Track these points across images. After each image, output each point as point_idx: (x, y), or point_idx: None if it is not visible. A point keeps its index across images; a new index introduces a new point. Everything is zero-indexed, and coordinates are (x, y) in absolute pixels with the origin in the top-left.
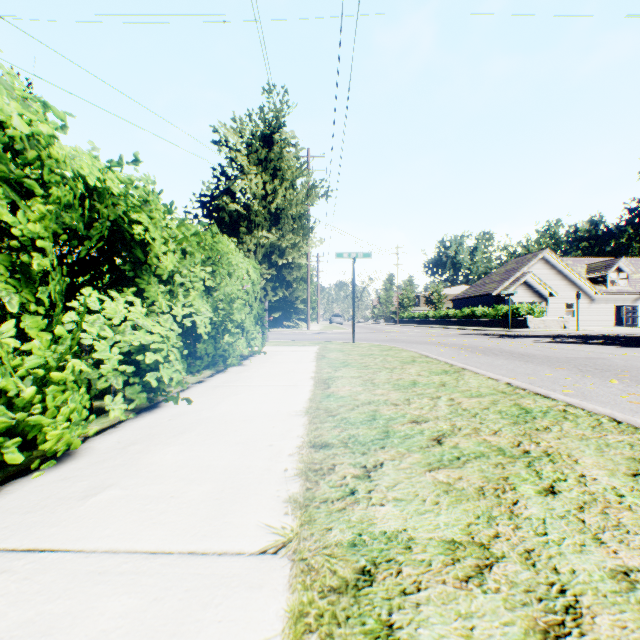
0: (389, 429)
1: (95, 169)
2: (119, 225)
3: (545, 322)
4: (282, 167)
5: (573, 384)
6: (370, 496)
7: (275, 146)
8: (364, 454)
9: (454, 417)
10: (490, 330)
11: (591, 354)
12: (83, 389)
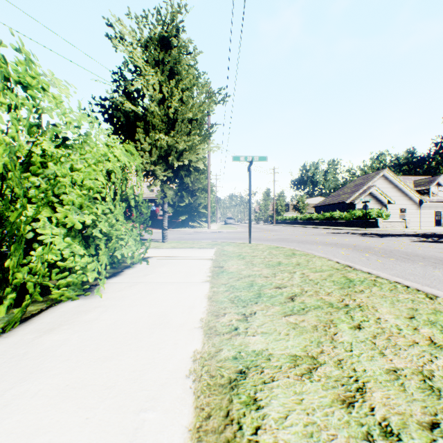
0: None
1: None
2: None
3: (391, 223)
4: (180, 71)
5: None
6: None
7: (173, 50)
8: None
9: None
10: (350, 229)
11: None
12: None
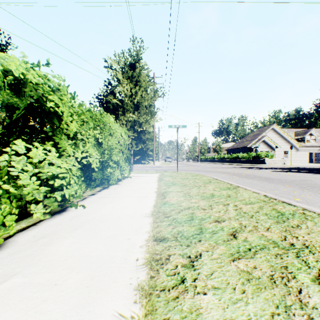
0: (202, 226)
1: (21, 67)
2: (40, 103)
3: (274, 161)
4: (140, 80)
5: (299, 195)
6: (195, 284)
7: (136, 69)
8: (188, 246)
9: (240, 218)
10: (246, 165)
11: (302, 178)
12: (4, 205)
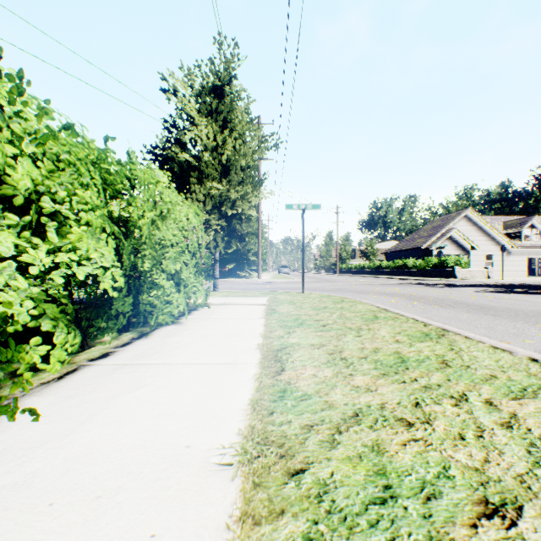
0: None
1: None
2: None
3: (471, 272)
4: (232, 119)
5: None
6: None
7: (225, 98)
8: None
9: None
10: (423, 279)
11: None
12: None
